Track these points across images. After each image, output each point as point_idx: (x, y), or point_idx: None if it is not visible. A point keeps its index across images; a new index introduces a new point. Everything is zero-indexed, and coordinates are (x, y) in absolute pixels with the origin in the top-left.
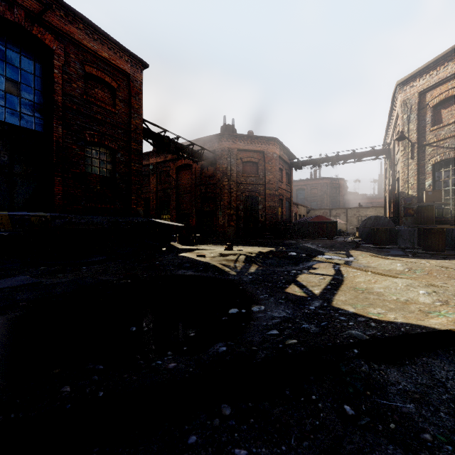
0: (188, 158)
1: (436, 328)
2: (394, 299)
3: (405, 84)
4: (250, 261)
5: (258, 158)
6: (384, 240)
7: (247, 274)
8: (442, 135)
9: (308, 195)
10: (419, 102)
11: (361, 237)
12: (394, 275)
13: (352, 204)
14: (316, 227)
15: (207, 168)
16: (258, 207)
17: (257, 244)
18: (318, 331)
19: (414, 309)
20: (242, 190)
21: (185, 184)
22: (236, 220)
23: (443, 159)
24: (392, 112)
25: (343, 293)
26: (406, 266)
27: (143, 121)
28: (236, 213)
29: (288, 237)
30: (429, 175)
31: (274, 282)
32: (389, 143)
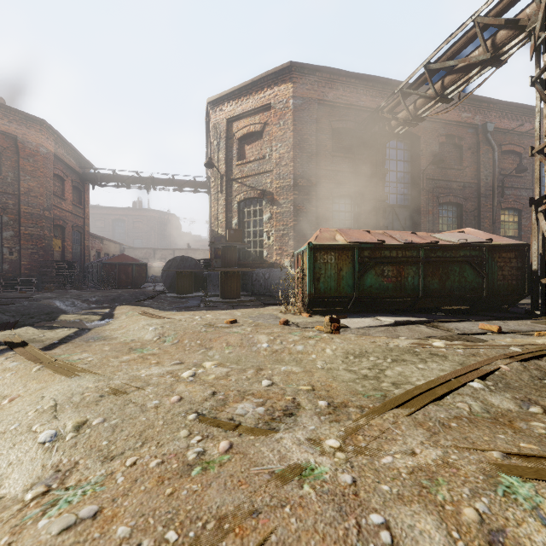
0: None
1: None
2: None
3: (215, 105)
4: None
5: (1, 145)
6: (188, 287)
7: None
8: (246, 172)
9: (131, 230)
10: (227, 130)
11: (165, 283)
12: (119, 356)
13: (185, 246)
14: (115, 270)
15: None
16: (2, 234)
17: None
18: None
19: None
20: None
21: None
22: None
23: (246, 198)
24: (209, 139)
25: None
26: (160, 330)
27: None
28: None
29: (49, 288)
30: (236, 213)
31: None
32: (209, 177)
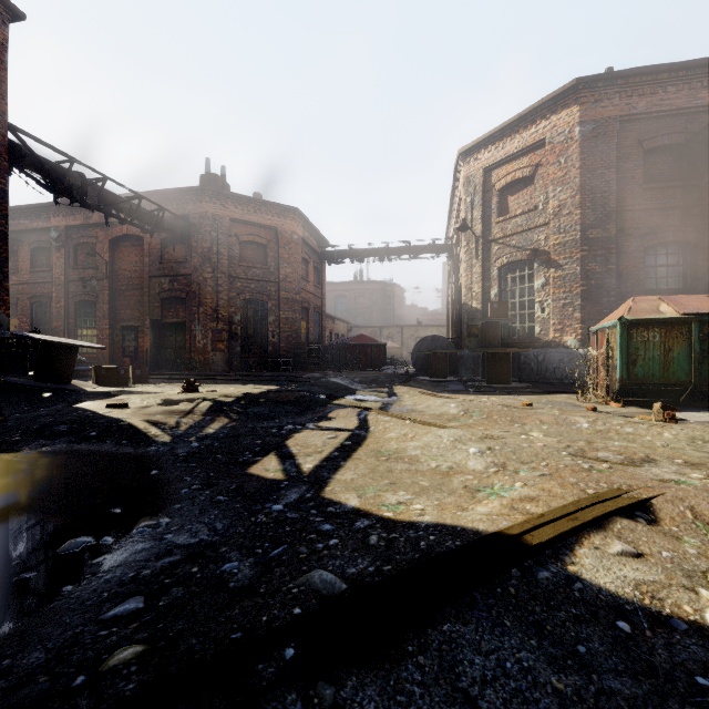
0: (130, 222)
1: (480, 531)
2: (432, 468)
3: (469, 154)
4: (217, 413)
5: (267, 239)
6: (443, 370)
7: (194, 440)
8: (509, 229)
9: (352, 306)
10: (484, 182)
11: (415, 366)
12: (445, 422)
13: (410, 321)
14: (357, 352)
15: (174, 245)
16: (267, 319)
17: (256, 380)
18: (248, 582)
19: (458, 485)
20: (238, 289)
21: (130, 272)
22: (228, 341)
23: (510, 262)
24: (455, 193)
25: (353, 465)
26: (462, 407)
27: (11, 129)
28: (228, 328)
29: (312, 368)
30: (495, 282)
31: (238, 453)
32: (452, 237)
